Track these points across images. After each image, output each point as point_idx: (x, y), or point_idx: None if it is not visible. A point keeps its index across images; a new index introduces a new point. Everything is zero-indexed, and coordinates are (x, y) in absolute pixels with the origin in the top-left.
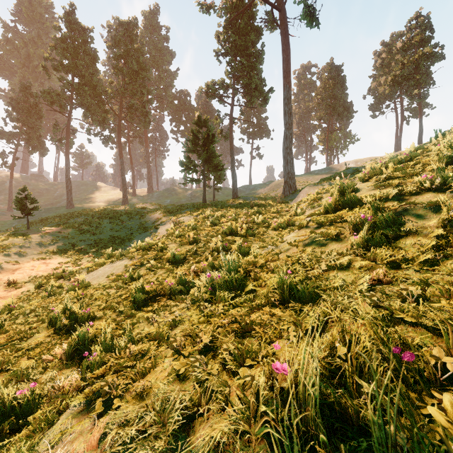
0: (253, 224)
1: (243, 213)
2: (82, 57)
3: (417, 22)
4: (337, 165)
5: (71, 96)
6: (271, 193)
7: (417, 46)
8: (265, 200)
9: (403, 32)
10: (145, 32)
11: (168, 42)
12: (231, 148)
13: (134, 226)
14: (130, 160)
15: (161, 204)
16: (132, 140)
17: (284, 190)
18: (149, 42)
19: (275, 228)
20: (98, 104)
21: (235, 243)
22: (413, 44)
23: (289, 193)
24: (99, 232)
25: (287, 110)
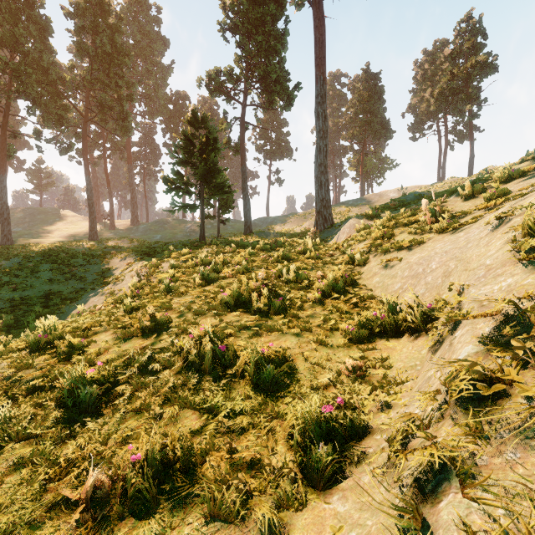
0: (279, 280)
1: (261, 258)
2: (25, 26)
3: (468, 25)
4: (375, 194)
5: (8, 82)
6: (295, 228)
7: (468, 54)
8: (290, 237)
9: (448, 40)
10: (127, 9)
11: (159, 26)
12: (242, 164)
13: (89, 275)
14: (107, 180)
15: (148, 240)
16: (110, 154)
17: (316, 224)
18: (133, 23)
19: (323, 292)
20: (51, 97)
21: (245, 331)
22: (464, 51)
23: (324, 228)
24: (26, 286)
25: (320, 112)
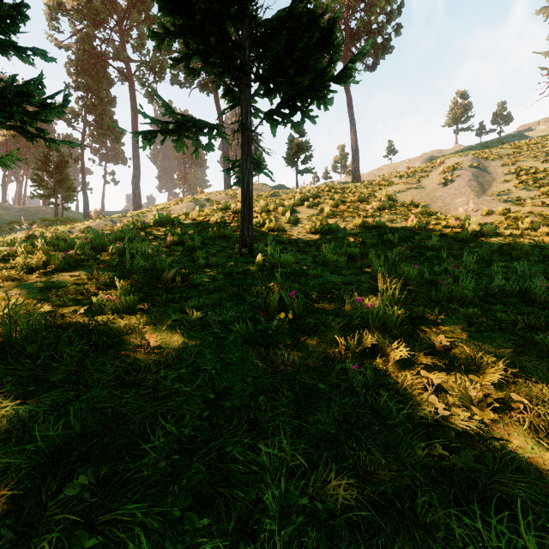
0: None
1: None
2: None
3: None
4: None
5: None
6: None
7: None
8: None
9: None
10: None
11: None
12: (82, 173)
13: None
14: None
15: None
16: None
17: None
18: None
19: None
20: None
21: None
22: None
23: None
24: None
25: (135, 155)
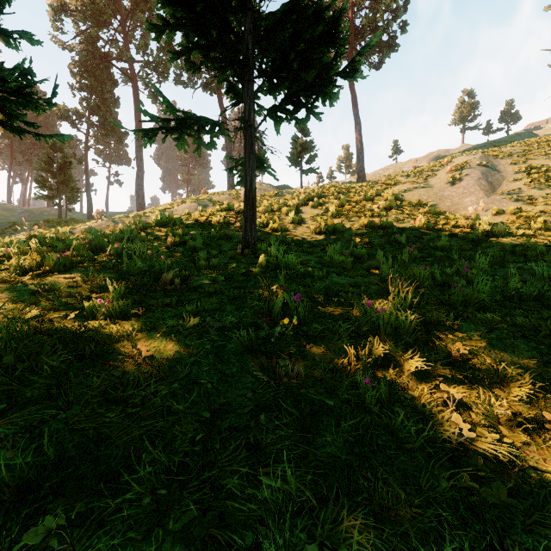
0: None
1: None
2: None
3: None
4: None
5: None
6: None
7: None
8: None
9: None
10: None
11: None
12: (86, 174)
13: None
14: None
15: None
16: None
17: None
18: None
19: None
20: None
21: None
22: None
23: None
24: None
25: (139, 156)
